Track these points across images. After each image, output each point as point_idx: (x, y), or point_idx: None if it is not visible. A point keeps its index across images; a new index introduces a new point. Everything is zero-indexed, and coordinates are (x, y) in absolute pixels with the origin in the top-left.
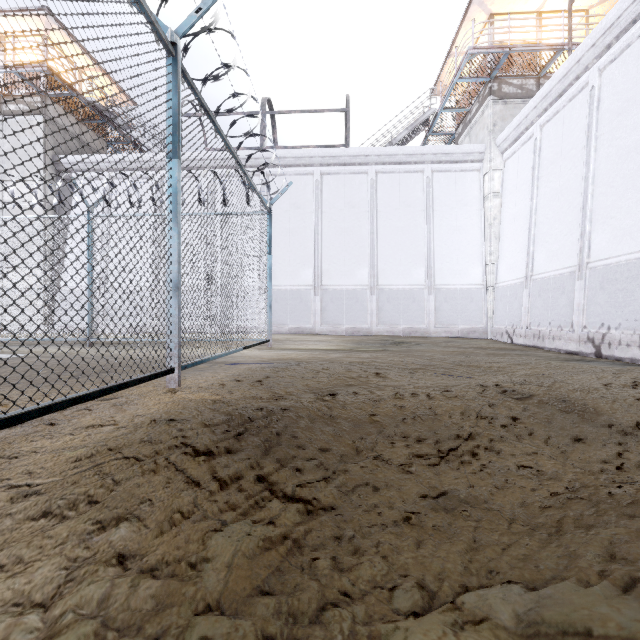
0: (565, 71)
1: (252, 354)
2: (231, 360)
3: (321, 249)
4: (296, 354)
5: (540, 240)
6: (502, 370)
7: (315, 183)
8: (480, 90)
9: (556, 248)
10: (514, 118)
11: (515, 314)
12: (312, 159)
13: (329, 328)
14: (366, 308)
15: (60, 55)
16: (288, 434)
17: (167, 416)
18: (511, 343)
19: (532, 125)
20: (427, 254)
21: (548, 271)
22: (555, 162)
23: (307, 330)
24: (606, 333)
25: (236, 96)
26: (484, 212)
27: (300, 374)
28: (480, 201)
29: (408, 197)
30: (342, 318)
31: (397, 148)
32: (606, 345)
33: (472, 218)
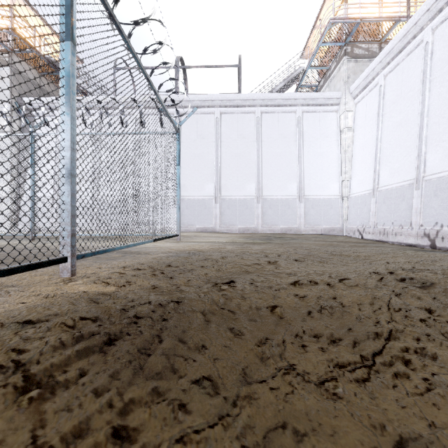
0: (405, 32)
1: (163, 246)
2: (144, 251)
3: (220, 169)
4: (199, 246)
5: (384, 161)
6: (369, 258)
7: (216, 120)
8: (337, 52)
9: (397, 166)
10: (364, 71)
11: (365, 217)
12: (213, 102)
13: (226, 228)
14: (254, 213)
15: (24, 23)
16: (175, 340)
17: (27, 316)
18: (362, 238)
19: (377, 76)
20: (299, 173)
21: (391, 184)
22: (396, 102)
23: (210, 229)
24: (440, 230)
25: (146, 21)
26: (340, 142)
27: (200, 262)
28: (337, 134)
29: (284, 131)
30: (236, 220)
31: (276, 94)
32: (440, 239)
33: (331, 146)
